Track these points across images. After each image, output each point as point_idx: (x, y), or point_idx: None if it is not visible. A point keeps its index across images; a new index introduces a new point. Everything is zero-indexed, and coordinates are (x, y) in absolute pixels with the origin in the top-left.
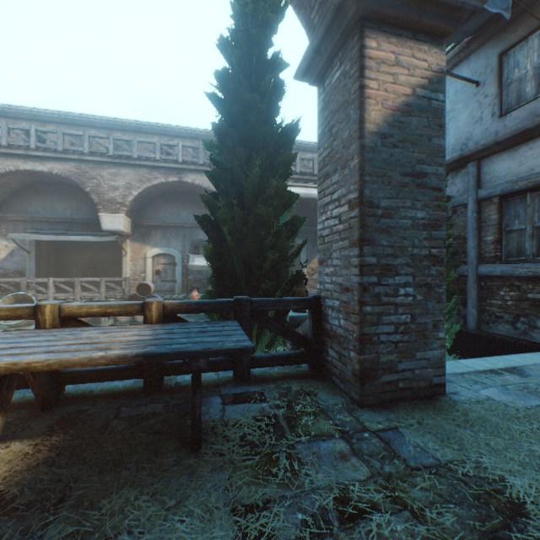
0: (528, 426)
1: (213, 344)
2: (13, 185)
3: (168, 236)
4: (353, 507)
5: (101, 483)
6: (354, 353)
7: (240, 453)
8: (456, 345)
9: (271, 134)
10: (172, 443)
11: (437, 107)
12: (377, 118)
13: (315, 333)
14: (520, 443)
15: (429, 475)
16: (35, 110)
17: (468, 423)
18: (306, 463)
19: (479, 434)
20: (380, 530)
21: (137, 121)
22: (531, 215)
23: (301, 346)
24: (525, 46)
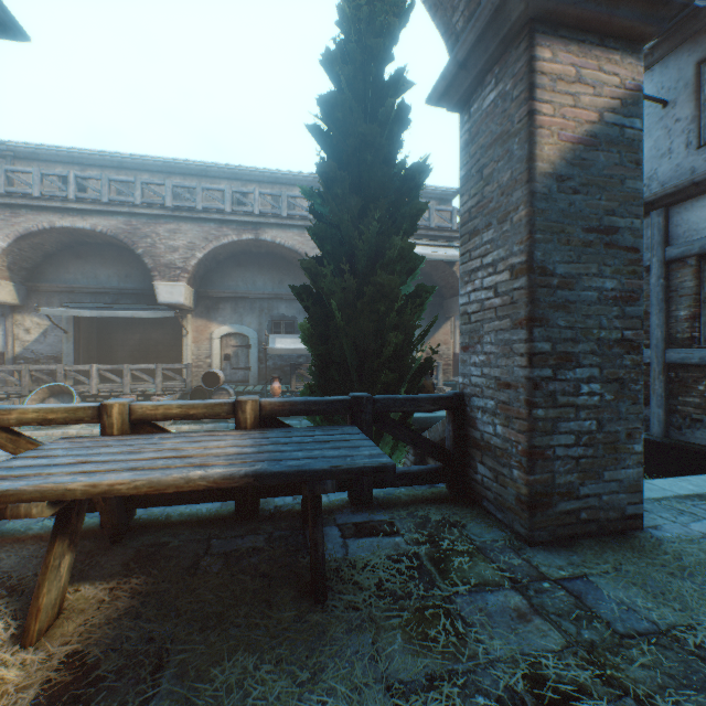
0: None
1: (341, 460)
2: (47, 246)
3: (240, 310)
4: (551, 690)
5: (206, 645)
6: (520, 471)
7: (380, 607)
8: None
9: (392, 177)
10: (287, 591)
11: (632, 138)
12: (552, 154)
13: (457, 443)
14: None
15: (648, 646)
16: (73, 150)
17: (686, 572)
18: (473, 624)
19: (705, 587)
20: None
21: (200, 163)
22: None
23: (438, 459)
24: None
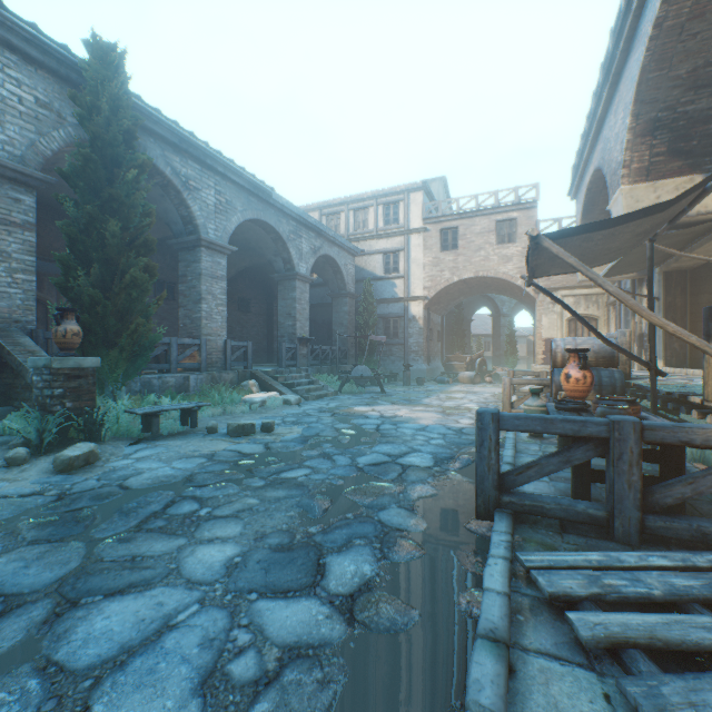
0: None
1: None
2: None
3: None
4: None
5: None
6: None
7: None
8: None
9: None
10: None
11: None
12: None
13: None
14: None
15: None
16: None
17: None
18: None
19: None
20: None
21: None
22: None
23: None
24: None
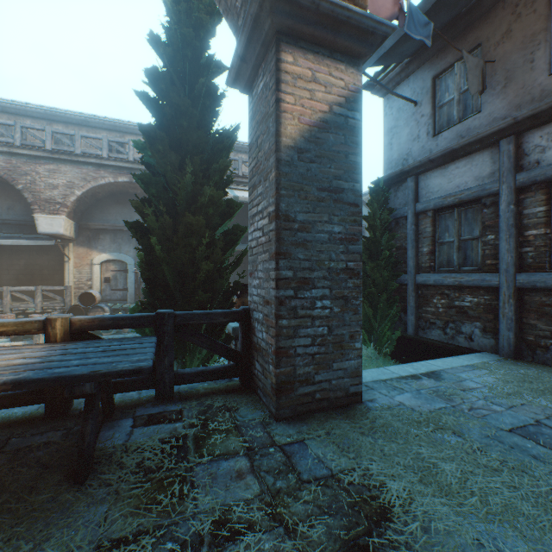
0: (425, 429)
1: (106, 366)
2: None
3: (119, 241)
4: (229, 529)
5: None
6: (272, 366)
7: (130, 481)
8: (398, 350)
9: (206, 140)
10: (56, 476)
11: (354, 125)
12: (294, 133)
13: (245, 346)
14: (411, 447)
15: (316, 487)
16: None
17: (372, 431)
18: (199, 486)
19: (378, 440)
20: (246, 551)
21: (82, 114)
22: (458, 229)
23: (231, 360)
24: (453, 73)
